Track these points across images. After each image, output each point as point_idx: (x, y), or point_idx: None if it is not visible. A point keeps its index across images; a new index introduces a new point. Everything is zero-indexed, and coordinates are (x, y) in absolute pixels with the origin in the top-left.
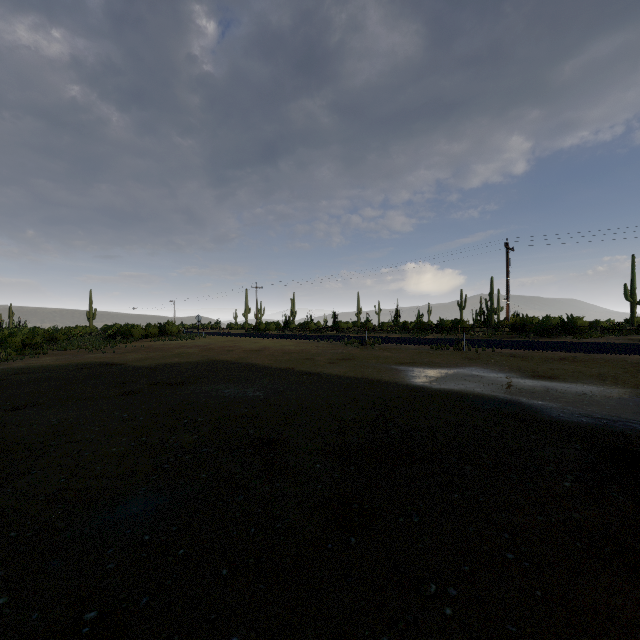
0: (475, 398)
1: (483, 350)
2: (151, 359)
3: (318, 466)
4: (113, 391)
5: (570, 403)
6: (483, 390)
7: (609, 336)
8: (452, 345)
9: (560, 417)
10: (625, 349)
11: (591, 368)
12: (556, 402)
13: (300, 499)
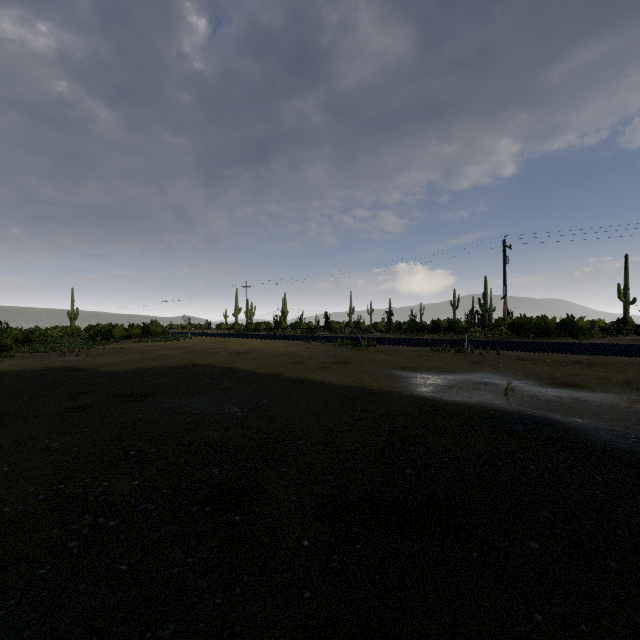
0: (498, 414)
1: (487, 352)
2: (125, 363)
3: (305, 544)
4: (61, 406)
5: (616, 421)
6: (504, 403)
7: (609, 336)
8: (452, 347)
9: (615, 443)
10: (637, 351)
11: (614, 373)
12: (598, 420)
13: (272, 634)
